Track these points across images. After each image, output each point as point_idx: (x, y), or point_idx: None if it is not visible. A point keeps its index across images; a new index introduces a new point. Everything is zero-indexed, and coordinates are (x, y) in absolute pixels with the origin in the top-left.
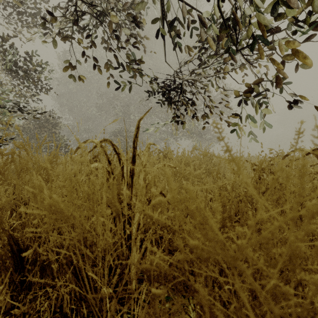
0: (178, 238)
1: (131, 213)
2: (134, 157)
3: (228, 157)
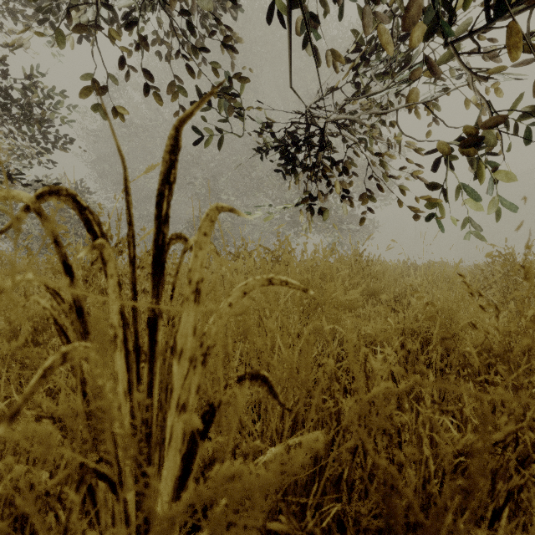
0: (317, 532)
1: (151, 452)
2: (161, 253)
3: (525, 248)
